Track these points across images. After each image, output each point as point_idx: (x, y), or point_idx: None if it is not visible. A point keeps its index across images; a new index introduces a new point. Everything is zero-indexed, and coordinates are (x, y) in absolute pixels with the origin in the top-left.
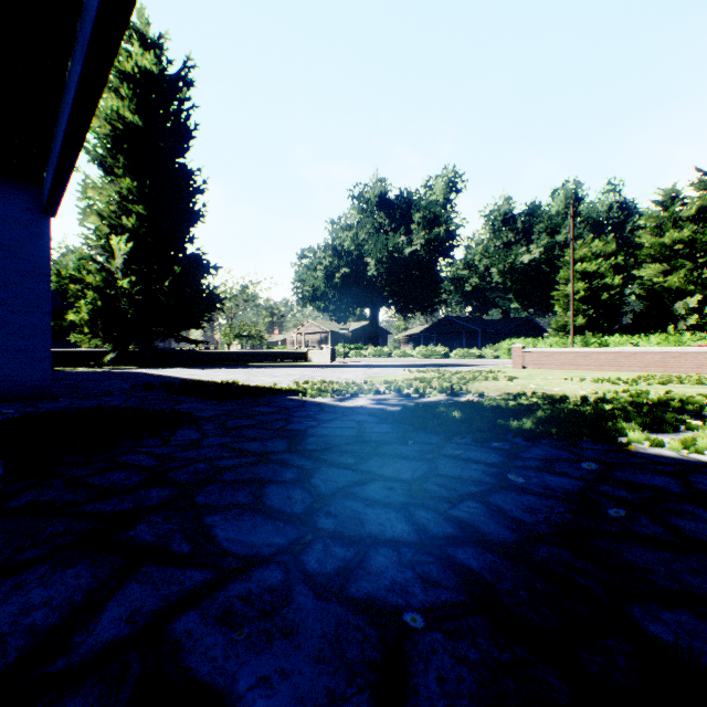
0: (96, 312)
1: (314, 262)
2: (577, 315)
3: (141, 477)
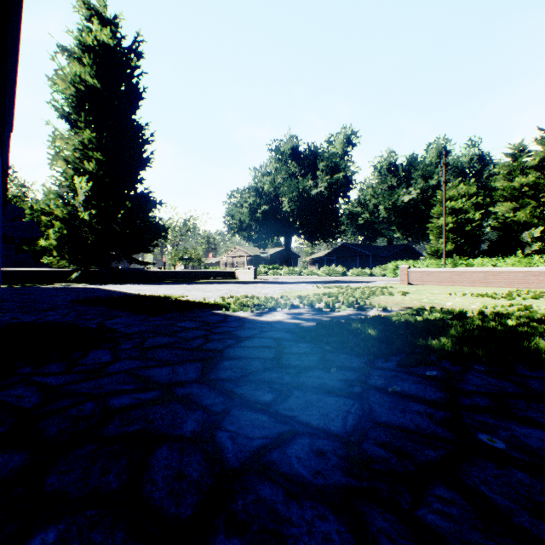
0: (63, 238)
1: (240, 201)
2: (447, 242)
3: (1, 429)
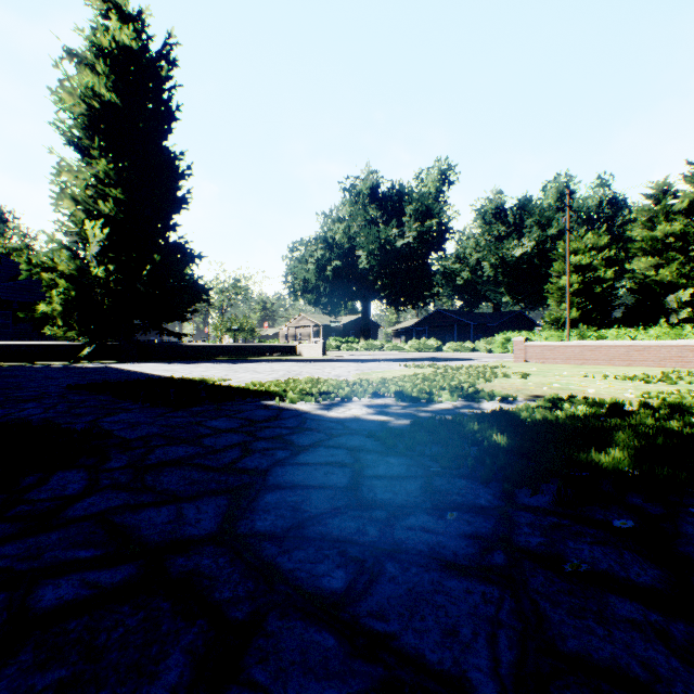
0: (70, 302)
1: (305, 255)
2: (570, 308)
3: None
